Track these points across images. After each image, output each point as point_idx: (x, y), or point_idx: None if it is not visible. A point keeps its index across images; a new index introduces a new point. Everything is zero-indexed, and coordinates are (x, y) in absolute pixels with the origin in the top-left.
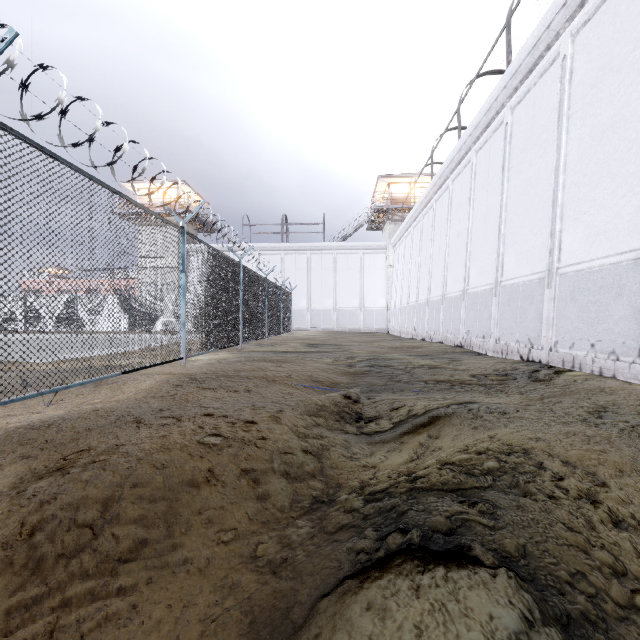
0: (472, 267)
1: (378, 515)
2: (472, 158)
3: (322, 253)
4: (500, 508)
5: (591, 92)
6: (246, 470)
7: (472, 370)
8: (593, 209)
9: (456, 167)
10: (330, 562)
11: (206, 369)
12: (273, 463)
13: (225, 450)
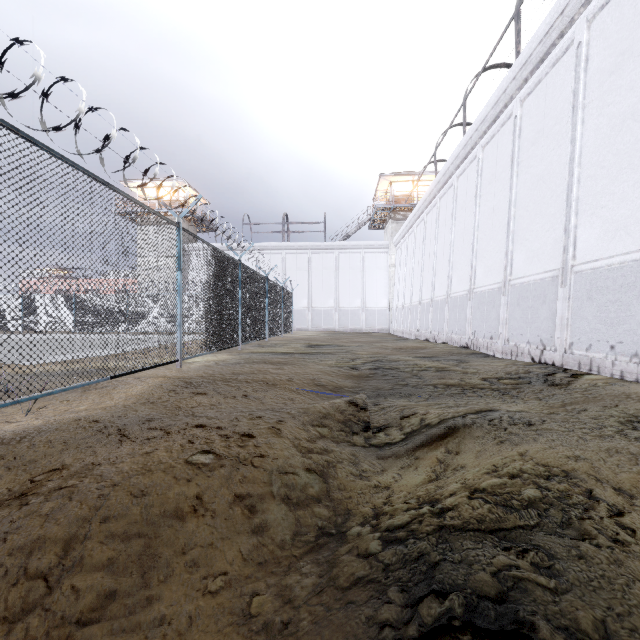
0: (479, 266)
1: (402, 566)
2: (478, 153)
3: (323, 252)
4: (557, 558)
5: (609, 79)
6: (240, 496)
7: (483, 373)
8: (612, 203)
9: (461, 163)
10: (345, 637)
11: (203, 372)
12: (272, 486)
13: (216, 471)
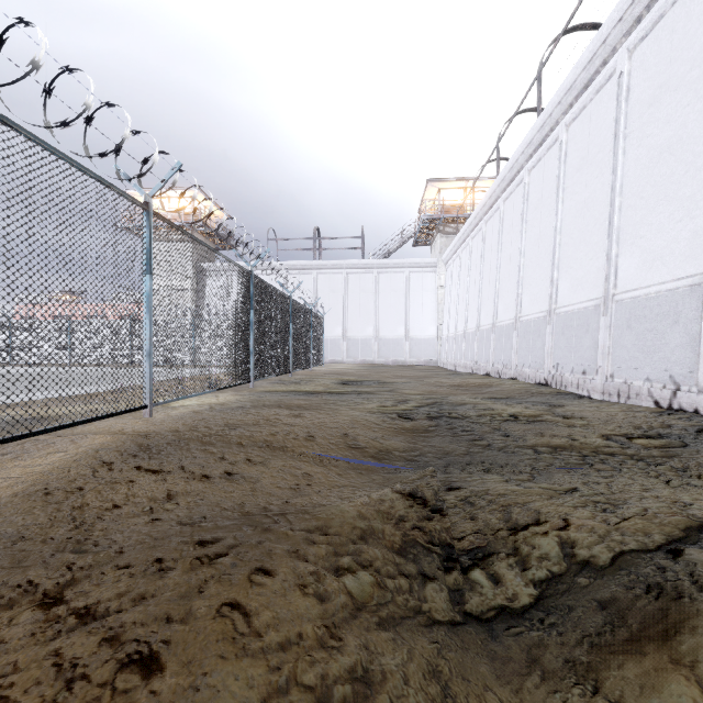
0: (562, 279)
1: None
2: (561, 134)
3: (361, 272)
4: None
5: None
6: None
7: (598, 426)
8: None
9: (535, 151)
10: None
11: (182, 424)
12: None
13: None
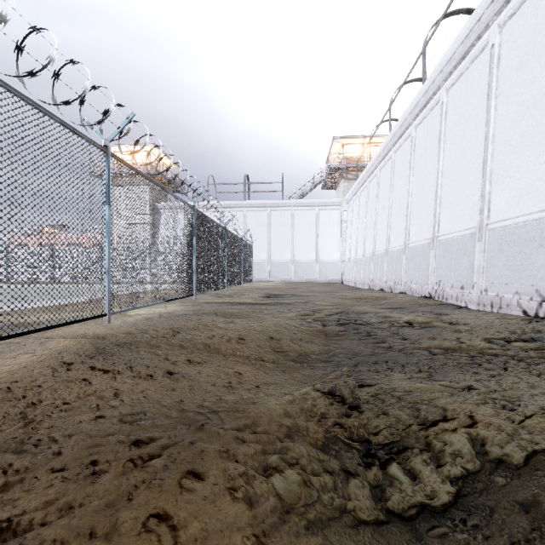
0: (443, 212)
1: None
2: (442, 97)
3: (281, 210)
4: None
5: None
6: None
7: (480, 331)
8: None
9: (420, 112)
10: None
11: (135, 329)
12: None
13: None
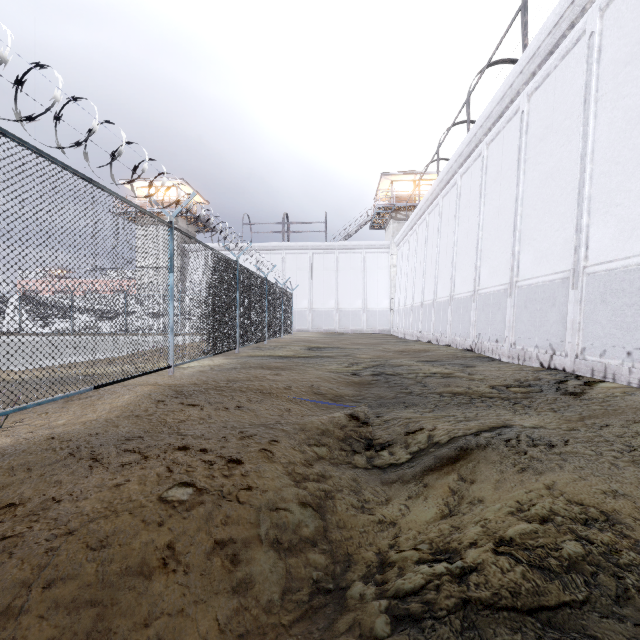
0: (483, 266)
1: None
2: (483, 151)
3: (324, 252)
4: None
5: (624, 70)
6: (221, 542)
7: (490, 380)
8: (628, 200)
9: (465, 161)
10: None
11: (196, 379)
12: (260, 528)
13: (194, 511)
